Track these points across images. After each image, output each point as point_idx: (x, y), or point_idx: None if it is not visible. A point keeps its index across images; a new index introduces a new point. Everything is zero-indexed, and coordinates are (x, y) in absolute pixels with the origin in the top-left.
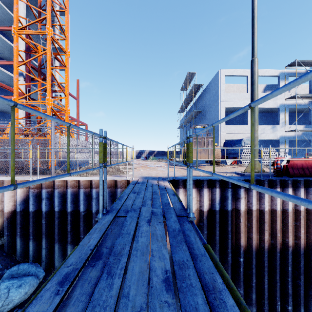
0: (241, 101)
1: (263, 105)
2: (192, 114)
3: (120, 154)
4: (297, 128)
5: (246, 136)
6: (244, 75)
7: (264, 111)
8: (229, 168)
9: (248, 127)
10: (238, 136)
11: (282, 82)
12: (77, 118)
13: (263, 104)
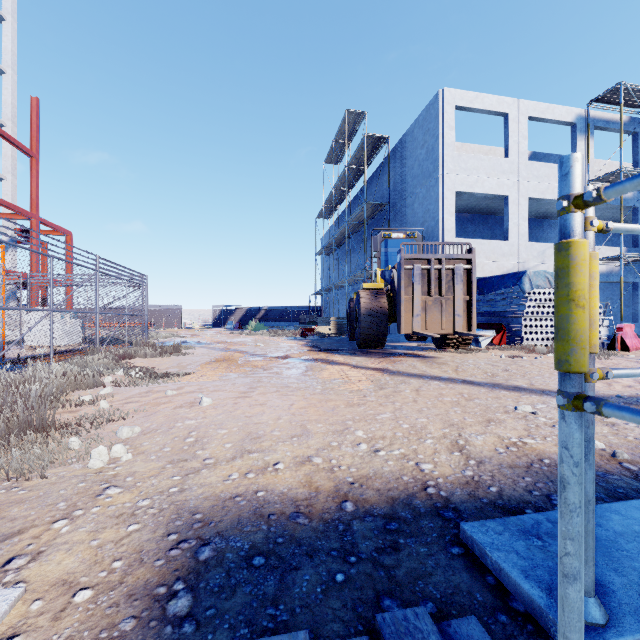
0: (493, 178)
1: (541, 193)
2: (360, 216)
3: (172, 315)
4: (624, 253)
5: (505, 269)
6: (501, 111)
7: (530, 213)
8: (524, 362)
9: (508, 248)
10: (485, 269)
11: (581, 140)
12: (33, 211)
13: (543, 190)
